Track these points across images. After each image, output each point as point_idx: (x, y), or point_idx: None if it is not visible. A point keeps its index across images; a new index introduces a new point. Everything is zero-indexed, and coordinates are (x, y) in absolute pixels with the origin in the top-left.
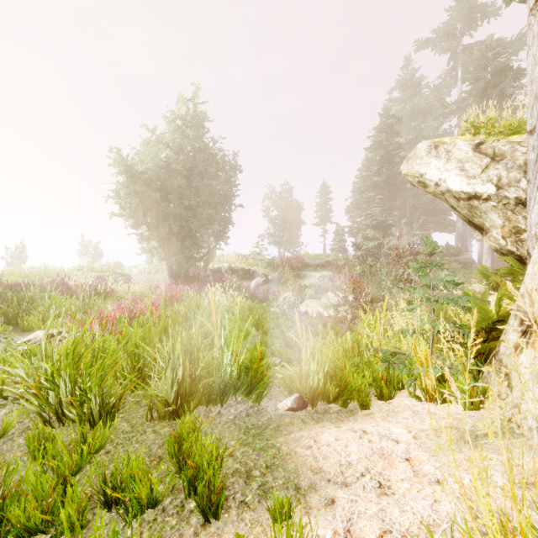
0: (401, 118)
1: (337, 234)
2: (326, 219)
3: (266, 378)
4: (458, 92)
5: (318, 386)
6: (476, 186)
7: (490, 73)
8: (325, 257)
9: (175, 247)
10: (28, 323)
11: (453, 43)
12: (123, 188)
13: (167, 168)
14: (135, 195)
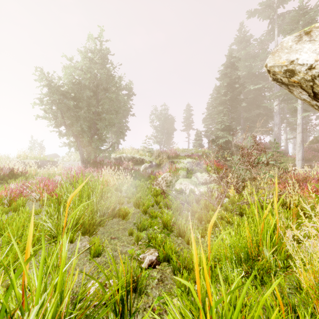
0: (240, 58)
1: (197, 135)
2: (189, 127)
3: None
4: (275, 44)
5: None
6: None
7: (301, 25)
8: (189, 150)
9: (85, 141)
10: None
11: (272, 12)
12: (45, 97)
13: (79, 84)
14: (54, 102)
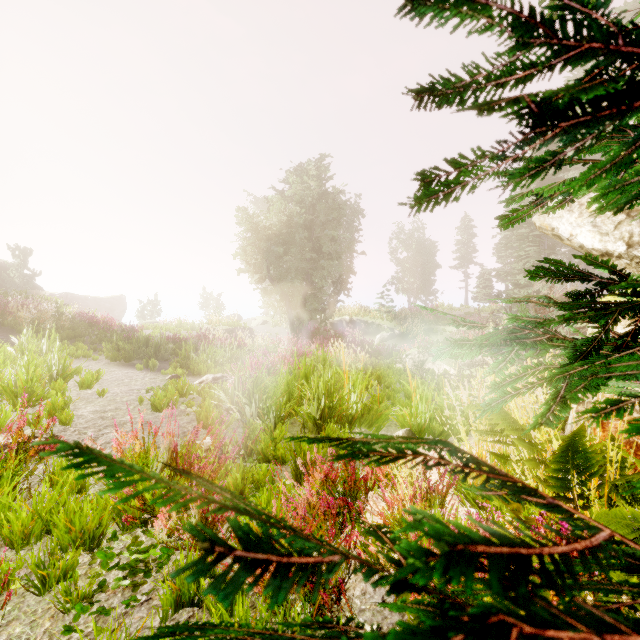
0: None
1: (481, 279)
2: (468, 261)
3: (383, 416)
4: None
5: (425, 423)
6: (607, 243)
7: None
8: (466, 308)
9: (296, 301)
10: (196, 368)
11: None
12: (249, 245)
13: (289, 222)
14: (260, 251)
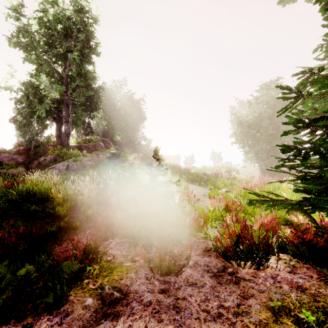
0: None
1: None
2: None
3: None
4: None
5: None
6: None
7: None
8: None
9: (263, 156)
10: (218, 187)
11: None
12: (237, 131)
13: (259, 116)
14: (243, 133)
